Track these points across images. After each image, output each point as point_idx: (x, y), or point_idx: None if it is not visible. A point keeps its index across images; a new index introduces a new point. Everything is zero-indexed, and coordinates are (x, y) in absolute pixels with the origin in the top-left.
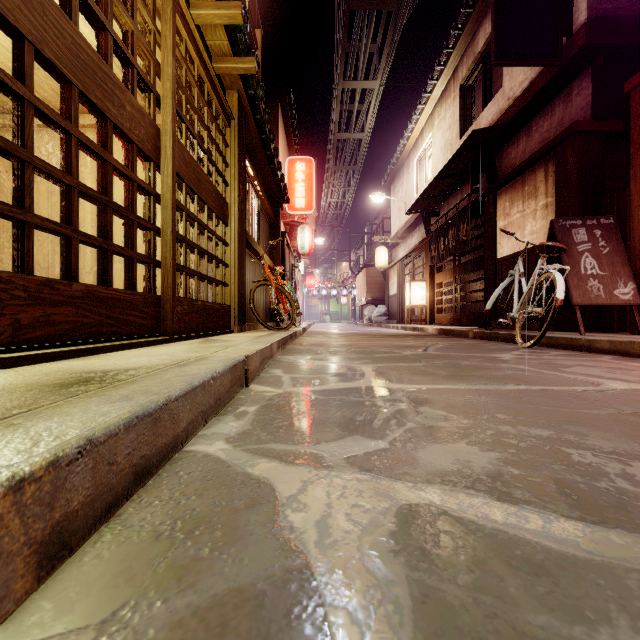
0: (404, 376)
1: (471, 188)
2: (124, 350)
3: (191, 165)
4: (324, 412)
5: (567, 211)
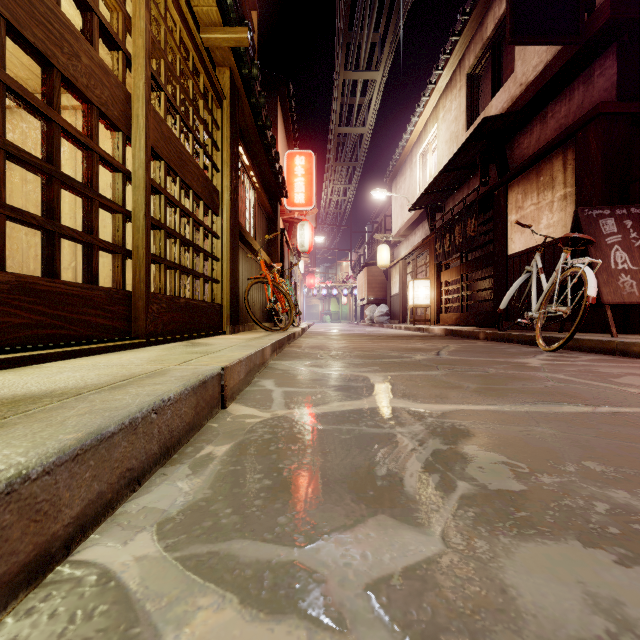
0: (425, 390)
1: (480, 181)
2: (72, 358)
3: (171, 141)
4: (326, 457)
5: (589, 201)
